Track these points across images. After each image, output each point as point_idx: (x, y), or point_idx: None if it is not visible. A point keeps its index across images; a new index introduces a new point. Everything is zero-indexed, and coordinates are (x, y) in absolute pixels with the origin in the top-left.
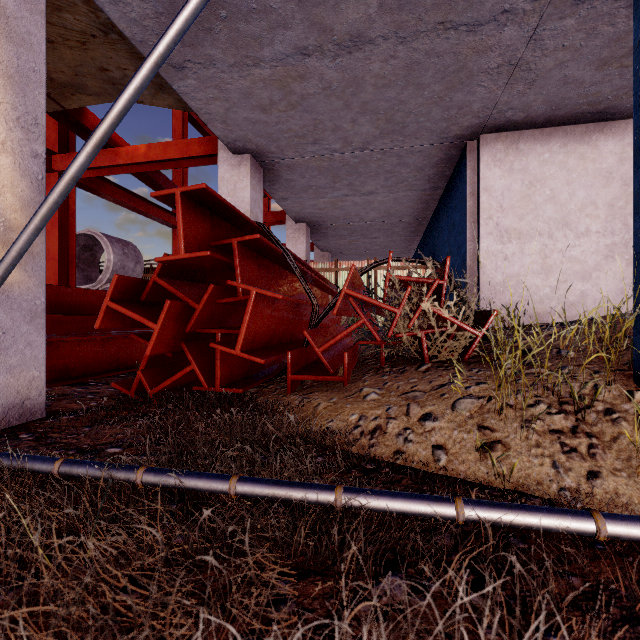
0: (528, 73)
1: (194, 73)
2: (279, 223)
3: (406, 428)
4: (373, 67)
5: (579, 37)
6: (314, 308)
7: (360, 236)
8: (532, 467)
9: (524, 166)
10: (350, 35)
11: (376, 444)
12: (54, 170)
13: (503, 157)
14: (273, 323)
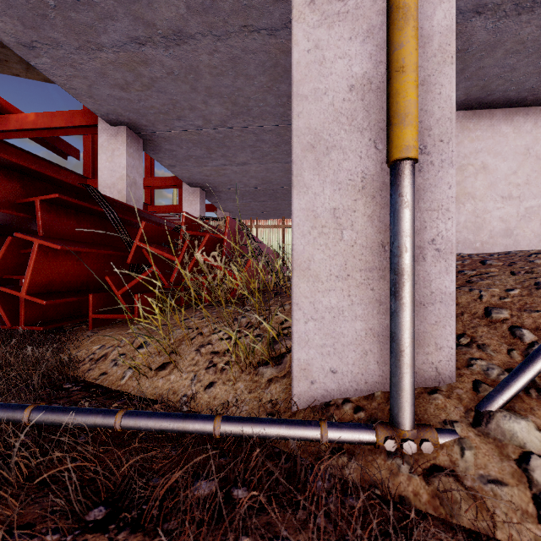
0: None
1: (46, 52)
2: (178, 187)
3: (122, 354)
4: (203, 58)
5: None
6: None
7: (250, 199)
8: (179, 381)
9: None
10: (172, 30)
11: (93, 368)
12: None
13: None
14: (84, 270)
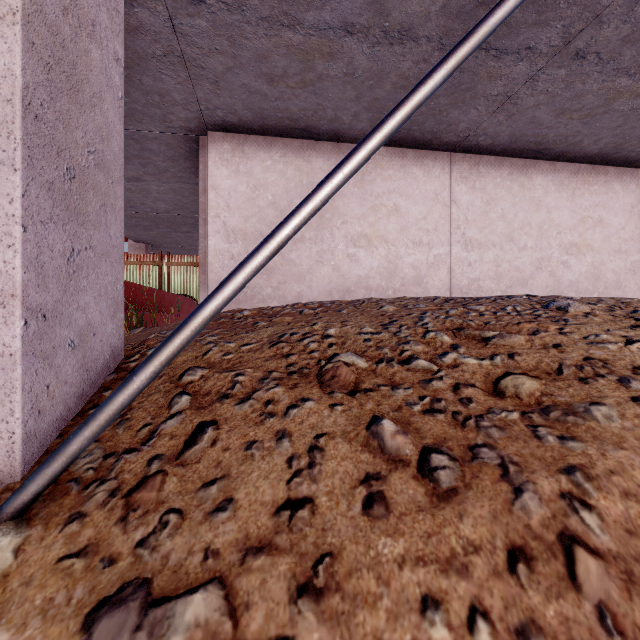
0: (204, 71)
1: None
2: None
3: None
4: None
5: (226, 43)
6: None
7: (169, 229)
8: None
9: (249, 169)
10: None
11: None
12: None
13: (230, 157)
14: None
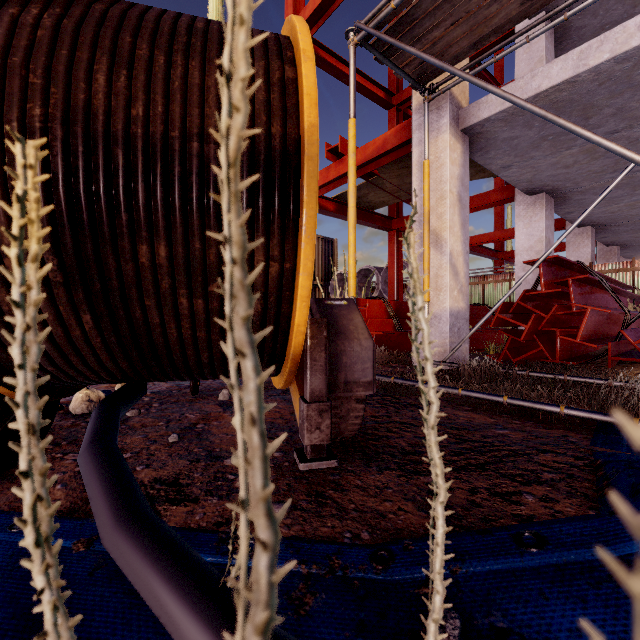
0: None
1: (516, 166)
2: (556, 229)
3: None
4: None
5: None
6: (626, 315)
7: None
8: None
9: None
10: None
11: None
12: (394, 229)
13: None
14: (594, 325)
